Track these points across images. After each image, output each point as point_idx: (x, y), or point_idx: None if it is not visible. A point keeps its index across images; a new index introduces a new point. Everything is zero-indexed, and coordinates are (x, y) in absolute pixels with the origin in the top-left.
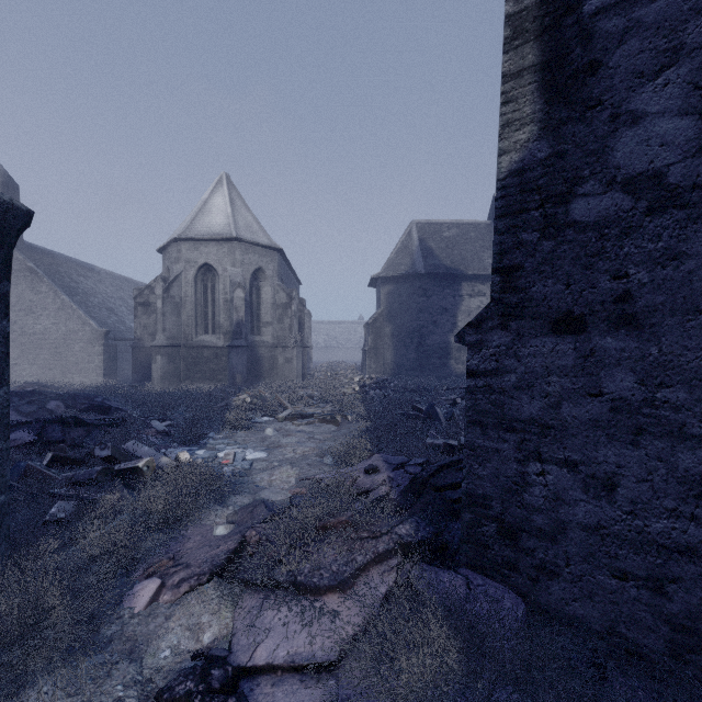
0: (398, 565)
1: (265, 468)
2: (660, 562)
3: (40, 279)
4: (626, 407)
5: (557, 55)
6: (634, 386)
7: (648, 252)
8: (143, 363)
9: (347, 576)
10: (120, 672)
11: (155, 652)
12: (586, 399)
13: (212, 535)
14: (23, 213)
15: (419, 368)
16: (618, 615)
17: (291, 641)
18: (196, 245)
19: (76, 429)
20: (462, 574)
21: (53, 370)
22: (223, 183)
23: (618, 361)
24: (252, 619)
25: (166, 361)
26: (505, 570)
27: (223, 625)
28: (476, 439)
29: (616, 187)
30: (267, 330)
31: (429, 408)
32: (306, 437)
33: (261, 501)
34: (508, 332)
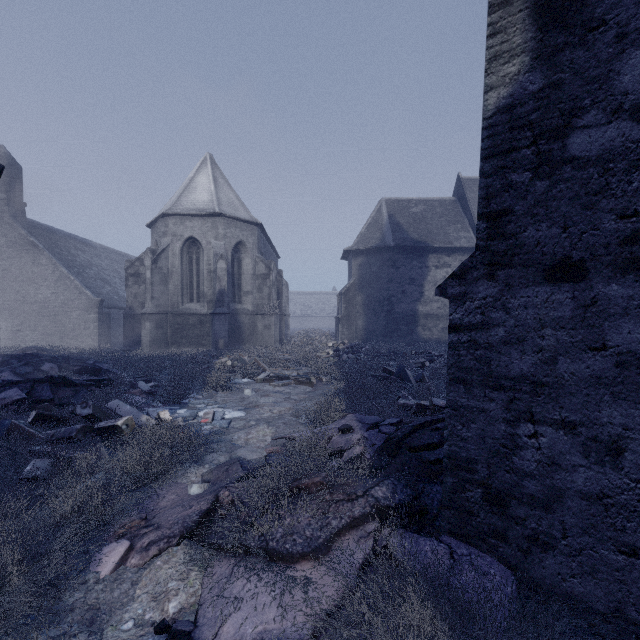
0: (375, 530)
1: (243, 427)
2: None
3: (40, 252)
4: (636, 362)
5: None
6: None
7: None
8: (133, 329)
9: (321, 542)
10: None
11: (117, 622)
12: (586, 354)
13: (186, 494)
14: None
15: (388, 334)
16: (625, 596)
17: (260, 615)
18: (182, 220)
19: (64, 389)
20: (444, 542)
21: (52, 335)
22: (207, 163)
23: (625, 310)
24: (221, 587)
25: (154, 327)
26: (491, 540)
27: (190, 594)
28: (459, 398)
29: (624, 114)
30: (247, 299)
31: (399, 370)
32: (283, 397)
33: (237, 460)
34: (495, 283)
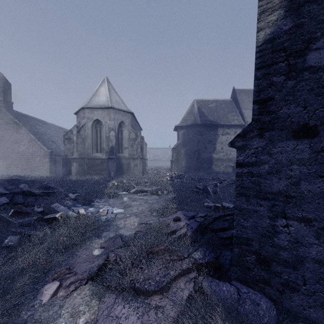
0: (195, 277)
1: (123, 217)
2: None
3: (20, 127)
4: None
5: None
6: None
7: None
8: (67, 166)
9: (164, 284)
10: None
11: None
12: (318, 179)
13: (91, 255)
14: None
15: (198, 169)
16: None
17: None
18: (92, 110)
19: (30, 197)
20: (233, 285)
21: (26, 169)
22: (105, 82)
23: None
24: (109, 310)
25: (78, 165)
26: (261, 284)
27: (91, 313)
28: (242, 204)
29: None
30: (125, 151)
31: (204, 188)
32: (143, 201)
33: (119, 236)
34: (263, 139)
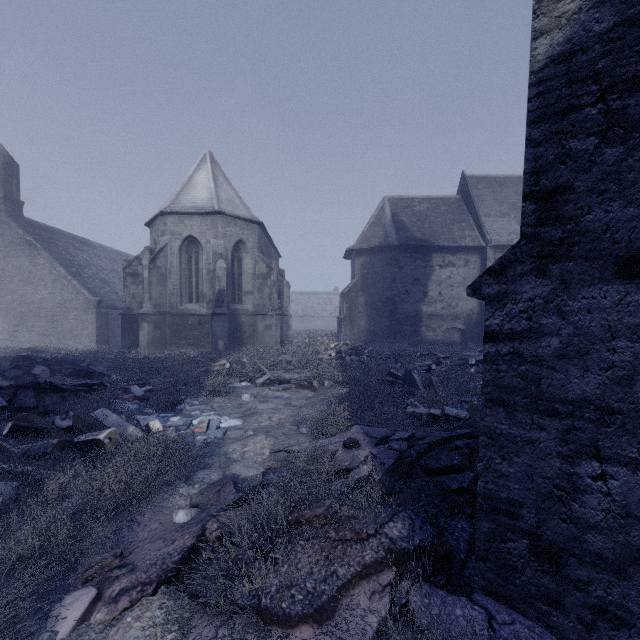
0: (392, 583)
1: (239, 438)
2: None
3: (37, 251)
4: None
5: None
6: None
7: None
8: (131, 330)
9: (325, 600)
10: None
11: None
12: None
13: (171, 522)
14: None
15: (392, 335)
16: None
17: None
18: (181, 218)
19: (50, 395)
20: (479, 603)
21: (49, 336)
22: (206, 161)
23: None
24: None
25: (152, 328)
26: (541, 605)
27: None
28: (498, 424)
29: None
30: (247, 299)
31: (406, 374)
32: (283, 403)
33: (230, 479)
34: (547, 280)
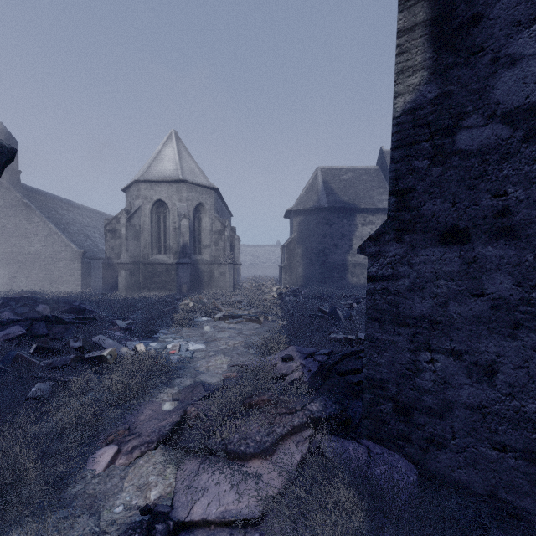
0: (310, 436)
1: (204, 357)
2: (535, 437)
3: (33, 212)
4: (505, 305)
5: (445, 11)
6: (512, 287)
7: (525, 174)
8: (111, 276)
9: (268, 445)
10: (81, 525)
11: (110, 507)
12: (469, 299)
13: (160, 410)
14: (7, 150)
15: (323, 280)
16: (498, 481)
17: (222, 499)
18: (152, 185)
19: (57, 326)
20: (363, 444)
21: (43, 281)
22: (172, 138)
23: (497, 266)
24: (191, 480)
25: (128, 274)
26: (399, 442)
27: (167, 485)
28: (375, 333)
29: (496, 119)
30: (206, 251)
31: (332, 310)
32: (236, 332)
33: (200, 383)
34: (402, 244)
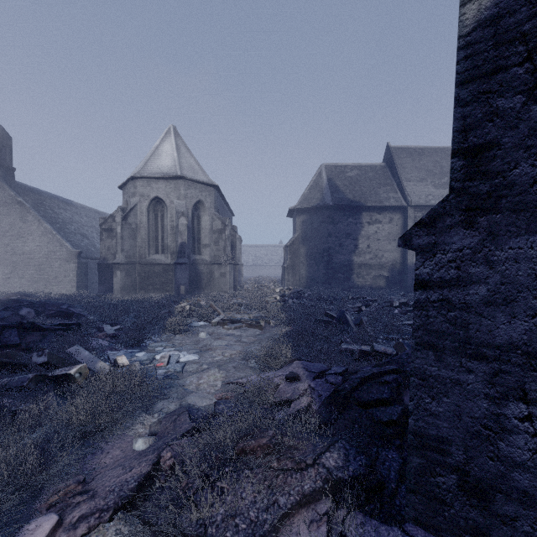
0: (328, 512)
1: (196, 371)
2: None
3: (27, 210)
4: None
5: None
6: None
7: None
8: (107, 277)
9: (267, 529)
10: None
11: None
12: None
13: (131, 449)
14: None
15: (328, 281)
16: None
17: None
18: (149, 182)
19: (32, 333)
20: (410, 533)
21: (37, 282)
22: (170, 133)
23: None
24: None
25: (124, 275)
26: None
27: None
28: (428, 366)
29: None
30: (205, 251)
31: (340, 315)
32: (234, 340)
33: (185, 409)
34: (474, 231)
